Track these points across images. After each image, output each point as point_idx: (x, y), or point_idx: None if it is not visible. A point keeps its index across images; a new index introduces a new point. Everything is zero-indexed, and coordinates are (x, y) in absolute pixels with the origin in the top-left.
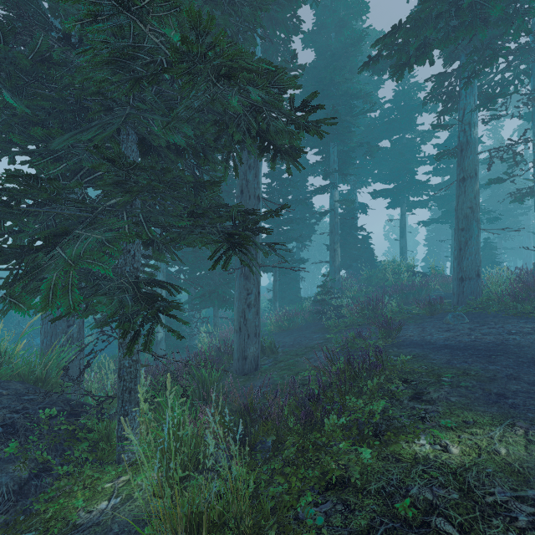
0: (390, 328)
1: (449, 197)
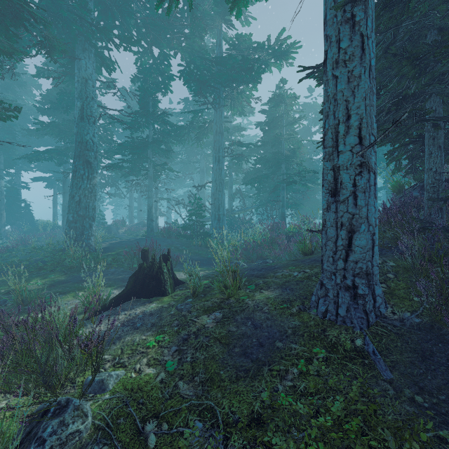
0: (28, 244)
1: None
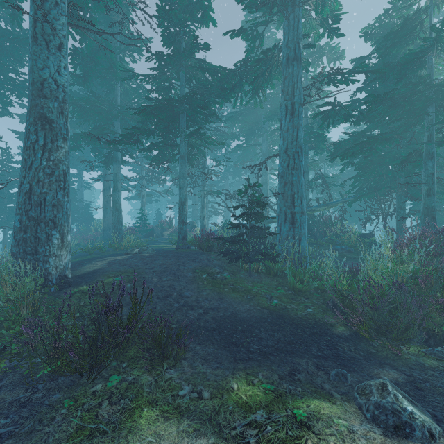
0: None
1: (138, 186)
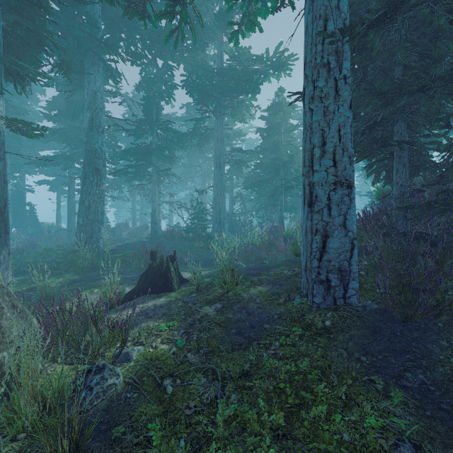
0: (35, 246)
1: None
